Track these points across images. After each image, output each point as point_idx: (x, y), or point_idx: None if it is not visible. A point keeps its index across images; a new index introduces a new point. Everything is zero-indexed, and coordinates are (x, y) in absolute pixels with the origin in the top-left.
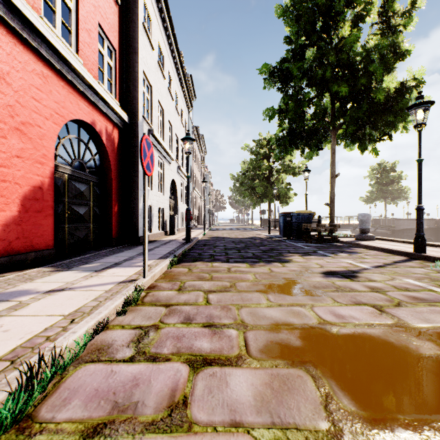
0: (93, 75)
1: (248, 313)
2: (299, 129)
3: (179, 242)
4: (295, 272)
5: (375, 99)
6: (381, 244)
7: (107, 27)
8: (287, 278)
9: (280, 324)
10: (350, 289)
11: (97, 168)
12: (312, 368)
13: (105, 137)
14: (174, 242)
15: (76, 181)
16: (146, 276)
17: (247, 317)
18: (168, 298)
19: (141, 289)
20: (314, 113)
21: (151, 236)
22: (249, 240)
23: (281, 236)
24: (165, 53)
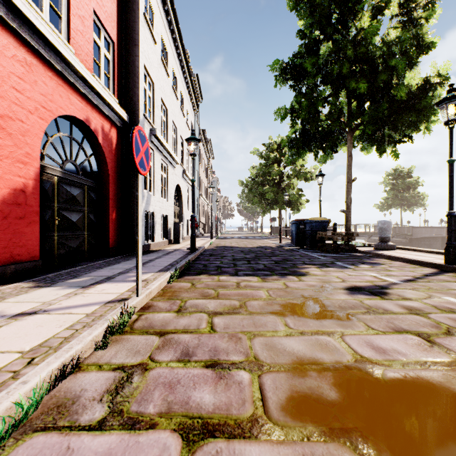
0: (87, 67)
1: (263, 345)
2: (313, 130)
3: (183, 252)
4: (314, 288)
5: (396, 96)
6: (405, 254)
7: (104, 15)
8: (305, 296)
9: (305, 363)
10: (384, 310)
11: (92, 170)
12: (361, 443)
13: (101, 137)
14: (178, 252)
15: (68, 185)
16: (140, 293)
17: (261, 352)
18: (163, 322)
19: (131, 313)
20: (329, 112)
21: (153, 245)
22: (259, 249)
23: (293, 245)
24: (169, 49)
